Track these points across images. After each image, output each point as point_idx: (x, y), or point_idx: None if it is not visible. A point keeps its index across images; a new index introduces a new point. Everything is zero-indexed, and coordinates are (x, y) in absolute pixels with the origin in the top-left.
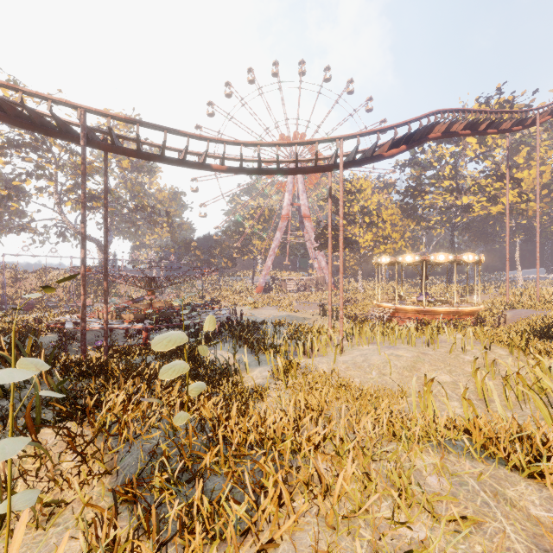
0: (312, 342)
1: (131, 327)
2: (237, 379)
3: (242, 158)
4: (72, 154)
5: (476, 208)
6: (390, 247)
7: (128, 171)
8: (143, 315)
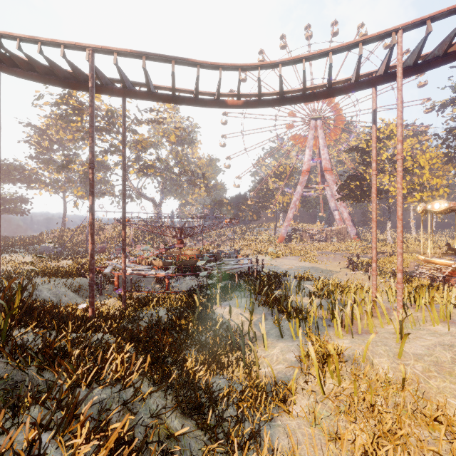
0: (351, 311)
1: (155, 274)
2: (250, 363)
3: (260, 86)
4: (133, 133)
5: None
6: (429, 195)
7: (174, 144)
8: (169, 263)
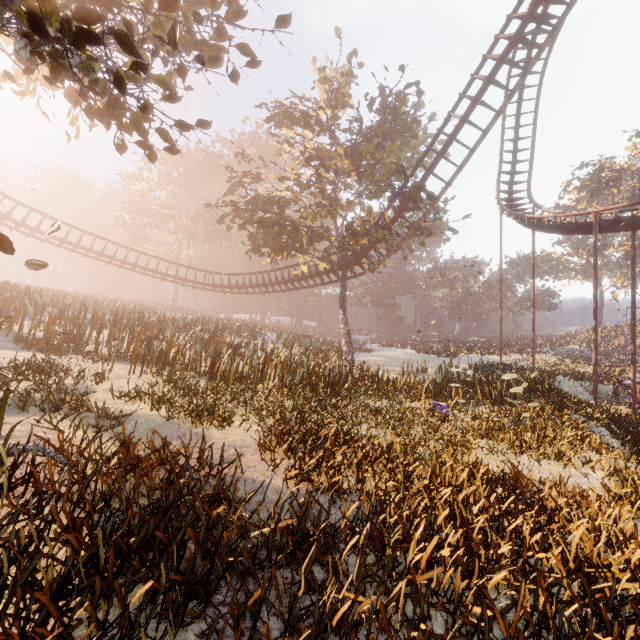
0: None
1: None
2: None
3: None
4: None
5: None
6: None
7: None
8: None
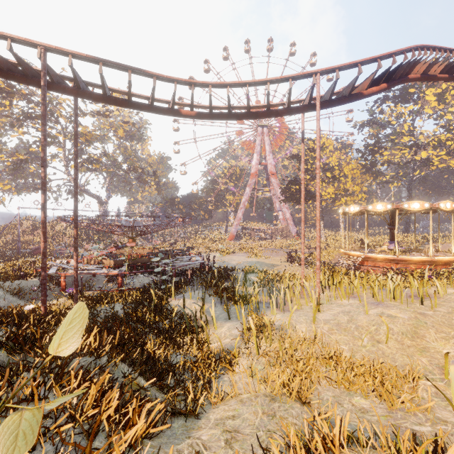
0: (285, 294)
1: (108, 272)
2: (202, 339)
3: (211, 101)
4: None
5: (435, 162)
6: (351, 199)
7: (123, 139)
8: (121, 261)
